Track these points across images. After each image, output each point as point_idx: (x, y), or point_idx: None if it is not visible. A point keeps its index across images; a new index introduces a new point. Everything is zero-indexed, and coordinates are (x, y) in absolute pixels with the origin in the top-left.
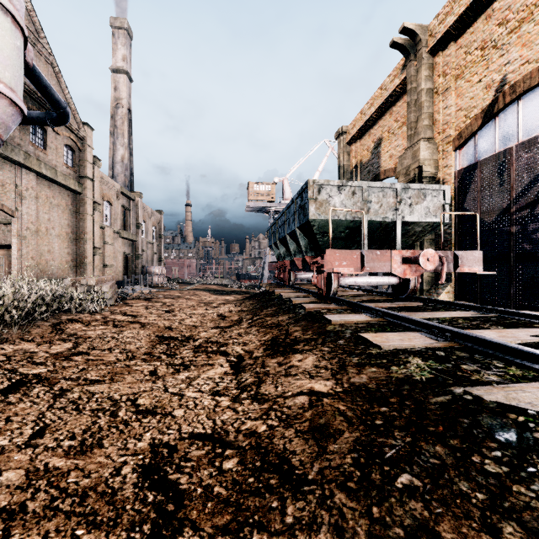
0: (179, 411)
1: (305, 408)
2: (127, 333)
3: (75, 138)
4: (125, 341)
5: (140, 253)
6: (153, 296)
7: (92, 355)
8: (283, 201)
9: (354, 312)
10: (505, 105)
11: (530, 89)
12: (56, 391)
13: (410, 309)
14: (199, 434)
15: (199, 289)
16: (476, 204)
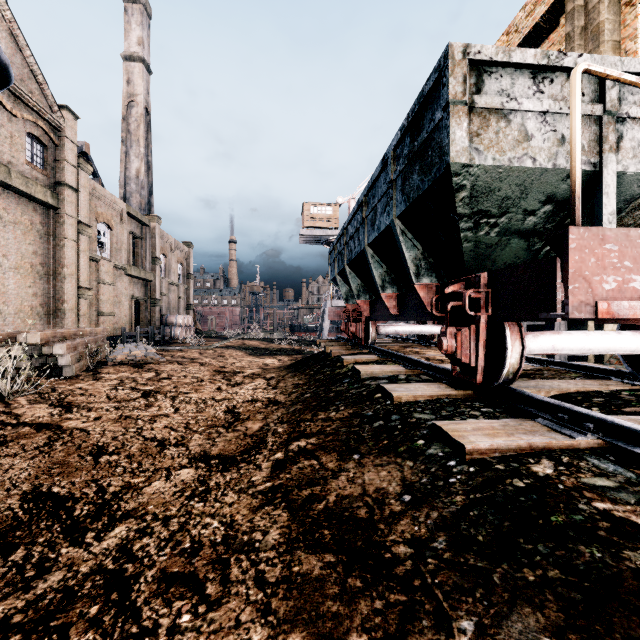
0: None
1: None
2: None
3: (46, 126)
4: None
5: (157, 297)
6: (152, 360)
7: None
8: None
9: None
10: None
11: None
12: None
13: None
14: None
15: (232, 346)
16: None
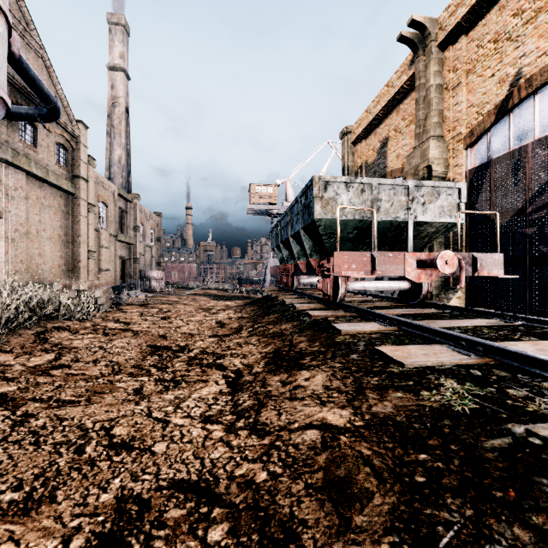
0: (161, 445)
1: (316, 449)
2: (117, 343)
3: (68, 136)
4: (114, 352)
5: (137, 256)
6: (150, 302)
7: (73, 369)
8: (285, 204)
9: (365, 320)
10: (520, 100)
11: (547, 83)
12: (17, 416)
13: (425, 316)
14: (181, 482)
15: (198, 294)
16: (488, 204)
